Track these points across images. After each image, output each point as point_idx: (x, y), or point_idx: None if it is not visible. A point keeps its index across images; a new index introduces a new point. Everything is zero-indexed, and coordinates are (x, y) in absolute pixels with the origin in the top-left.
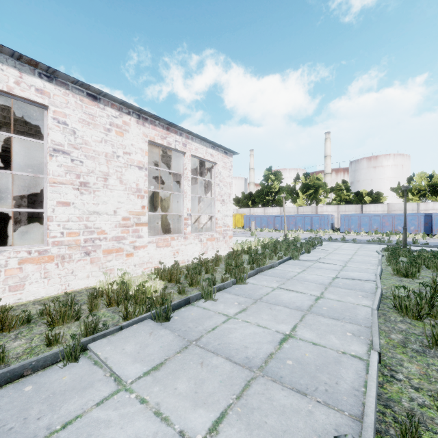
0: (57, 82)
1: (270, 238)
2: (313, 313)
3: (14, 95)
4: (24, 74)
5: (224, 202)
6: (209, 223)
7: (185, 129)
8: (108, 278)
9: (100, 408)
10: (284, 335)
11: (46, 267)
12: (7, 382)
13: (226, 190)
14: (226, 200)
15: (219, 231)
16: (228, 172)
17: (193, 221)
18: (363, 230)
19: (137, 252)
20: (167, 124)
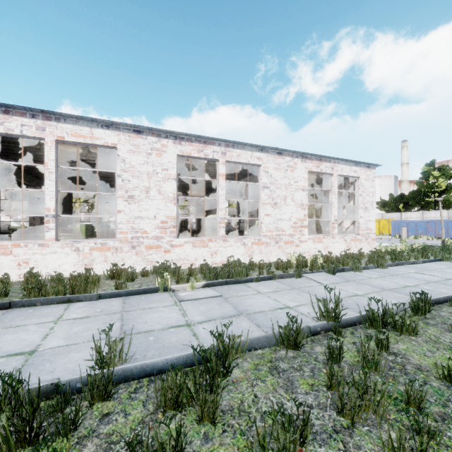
0: (264, 151)
1: None
2: (437, 283)
3: (249, 163)
4: (253, 152)
5: (366, 209)
6: (351, 227)
7: (333, 157)
8: (292, 255)
9: (319, 286)
10: (408, 285)
11: (260, 247)
12: (280, 278)
13: (369, 199)
14: (369, 208)
15: (361, 234)
16: (370, 183)
17: None
18: None
19: (301, 245)
20: (320, 157)
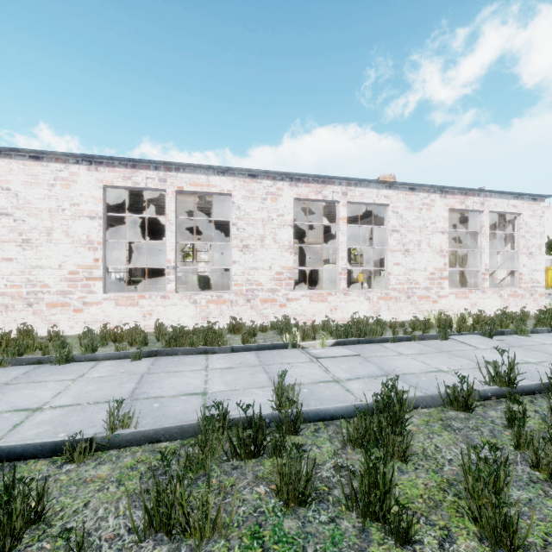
0: (393, 188)
1: None
2: None
3: (374, 203)
4: (379, 190)
5: (531, 256)
6: (508, 279)
7: (484, 190)
8: (429, 313)
9: (474, 350)
10: None
11: (388, 303)
12: (420, 340)
13: (535, 241)
14: (535, 253)
15: (524, 287)
16: (537, 221)
17: None
18: None
19: (440, 301)
20: (465, 190)
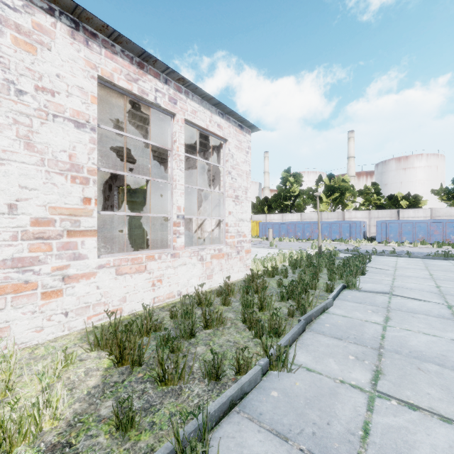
0: None
1: (295, 250)
2: None
3: None
4: None
5: (238, 200)
6: (217, 231)
7: (173, 71)
8: None
9: None
10: None
11: None
12: None
13: (242, 182)
14: (242, 197)
15: (230, 243)
16: (244, 156)
17: (194, 228)
18: (404, 239)
19: (72, 288)
20: (139, 57)
